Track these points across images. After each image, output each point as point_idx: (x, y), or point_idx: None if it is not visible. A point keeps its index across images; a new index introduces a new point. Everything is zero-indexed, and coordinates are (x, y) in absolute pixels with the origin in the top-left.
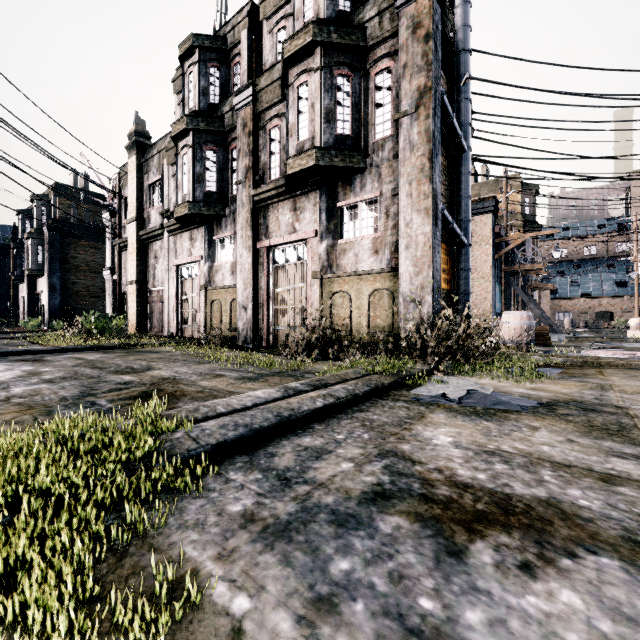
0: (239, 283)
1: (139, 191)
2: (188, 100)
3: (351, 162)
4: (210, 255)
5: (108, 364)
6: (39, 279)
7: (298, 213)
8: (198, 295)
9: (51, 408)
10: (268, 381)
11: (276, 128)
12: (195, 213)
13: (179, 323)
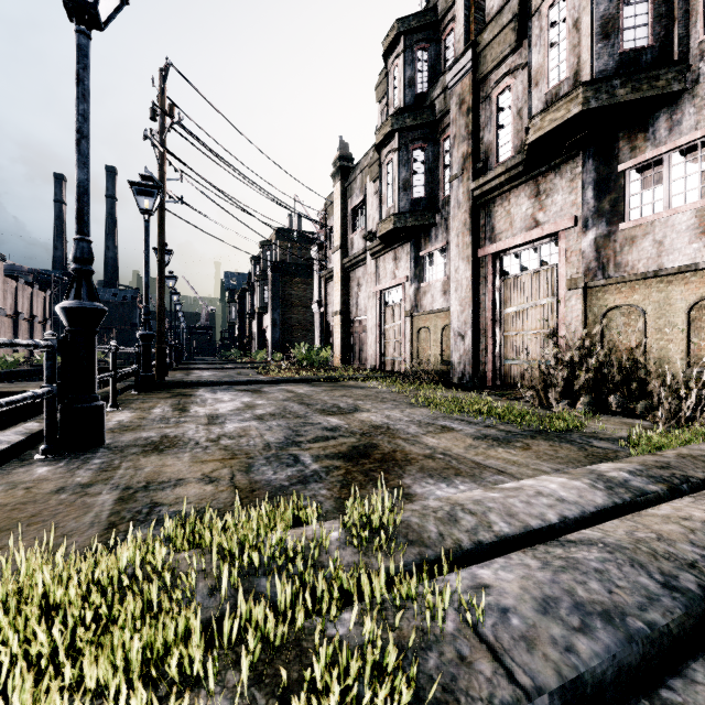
0: (454, 305)
1: (343, 218)
2: (392, 100)
3: (652, 88)
4: (416, 275)
5: (315, 400)
6: (265, 316)
7: (542, 198)
8: (403, 323)
9: (252, 460)
10: (531, 448)
11: (506, 91)
12: (400, 226)
13: (382, 355)
